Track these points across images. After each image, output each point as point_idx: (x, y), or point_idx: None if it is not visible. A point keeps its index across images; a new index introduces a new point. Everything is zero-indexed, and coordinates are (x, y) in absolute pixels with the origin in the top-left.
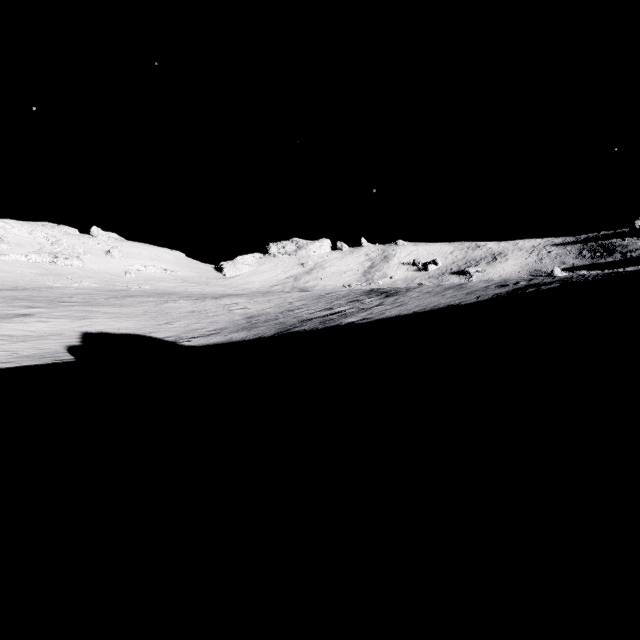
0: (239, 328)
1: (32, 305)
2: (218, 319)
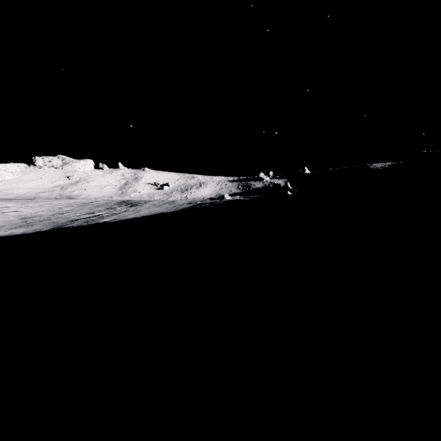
0: (17, 226)
1: None
2: None
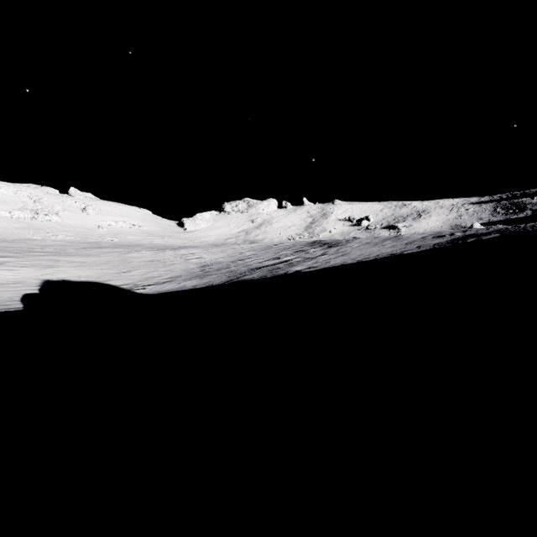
0: (192, 276)
1: (3, 255)
2: (174, 268)
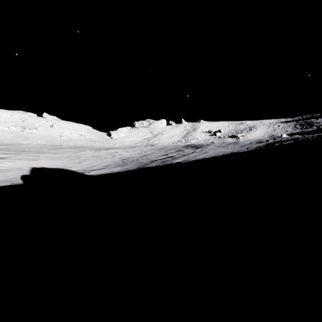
0: (117, 165)
1: (7, 153)
2: (106, 160)
